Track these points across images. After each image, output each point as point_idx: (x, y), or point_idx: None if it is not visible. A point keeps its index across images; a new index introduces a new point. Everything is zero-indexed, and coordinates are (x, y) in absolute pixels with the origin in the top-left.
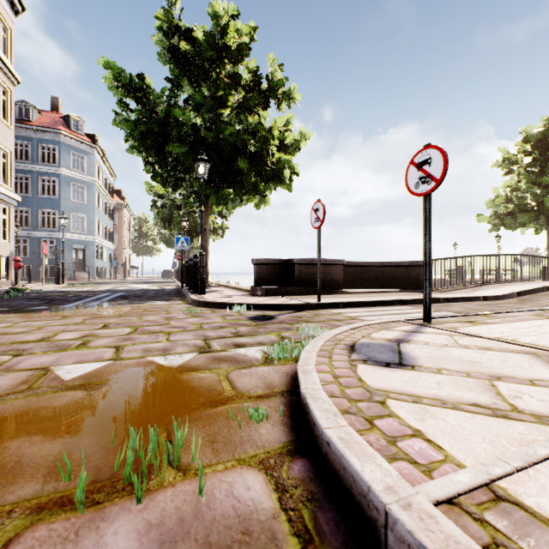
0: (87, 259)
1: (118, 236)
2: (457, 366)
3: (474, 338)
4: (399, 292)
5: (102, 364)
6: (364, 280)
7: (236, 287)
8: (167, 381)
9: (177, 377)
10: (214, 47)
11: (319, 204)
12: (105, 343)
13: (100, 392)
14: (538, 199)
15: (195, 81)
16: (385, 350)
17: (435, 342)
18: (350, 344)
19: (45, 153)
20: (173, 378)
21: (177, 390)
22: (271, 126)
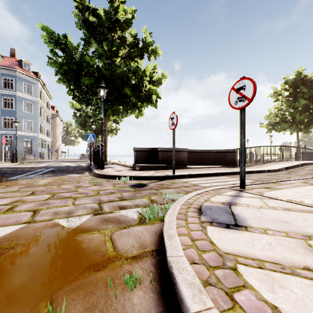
0: (33, 147)
1: (53, 133)
2: (276, 226)
3: (276, 200)
4: (219, 167)
5: (17, 227)
6: (199, 160)
7: (123, 165)
8: (64, 243)
9: (73, 239)
10: (110, 20)
11: (174, 115)
12: (27, 207)
13: (5, 257)
14: (292, 115)
15: (98, 41)
16: (222, 212)
17: (253, 204)
18: (198, 207)
19: (6, 82)
20: (69, 240)
21: (69, 253)
22: (145, 69)
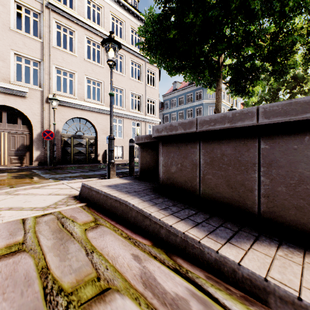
0: None
1: None
2: None
3: None
4: None
5: None
6: None
7: None
8: None
9: None
10: None
11: None
12: None
13: None
14: None
15: None
16: None
17: None
18: None
19: None
20: None
21: None
22: None
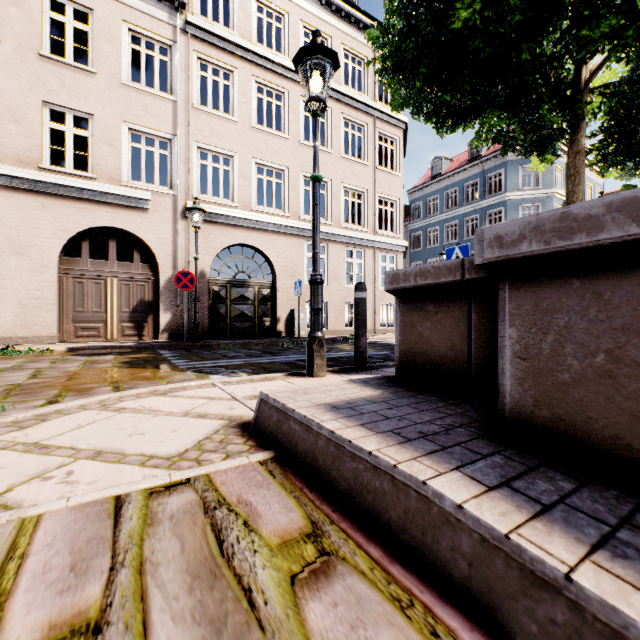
0: None
1: None
2: None
3: None
4: None
5: None
6: None
7: None
8: None
9: None
10: None
11: None
12: None
13: None
14: None
15: None
16: None
17: None
18: None
19: None
20: None
21: None
22: None
